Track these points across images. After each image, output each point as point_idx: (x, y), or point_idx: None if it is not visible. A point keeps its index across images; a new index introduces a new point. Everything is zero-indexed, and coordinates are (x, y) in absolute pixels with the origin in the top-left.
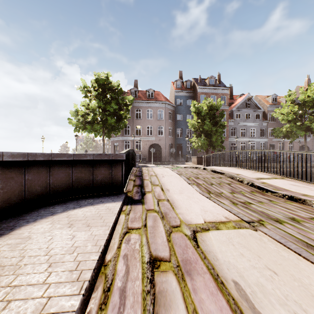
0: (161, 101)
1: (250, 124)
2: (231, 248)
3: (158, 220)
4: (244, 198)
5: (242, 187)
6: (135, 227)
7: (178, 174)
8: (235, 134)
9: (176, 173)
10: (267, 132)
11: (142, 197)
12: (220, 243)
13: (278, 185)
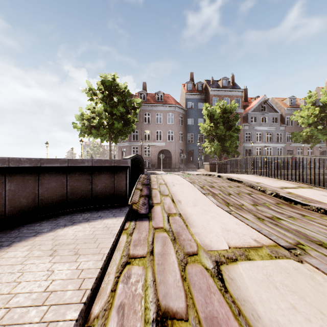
0: (171, 104)
1: (267, 128)
2: (275, 294)
3: (169, 244)
4: (270, 212)
5: (265, 197)
6: (138, 254)
7: (190, 183)
8: (250, 139)
9: (188, 182)
10: (284, 136)
11: (149, 210)
12: (256, 284)
13: (308, 195)
